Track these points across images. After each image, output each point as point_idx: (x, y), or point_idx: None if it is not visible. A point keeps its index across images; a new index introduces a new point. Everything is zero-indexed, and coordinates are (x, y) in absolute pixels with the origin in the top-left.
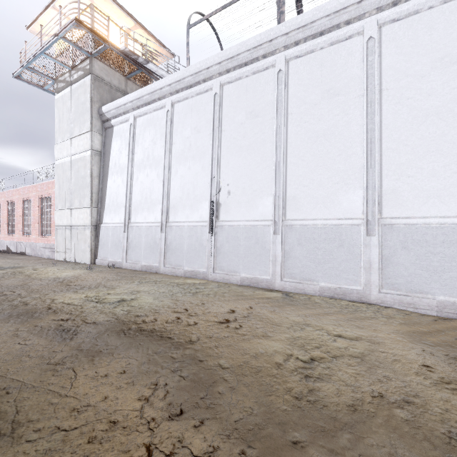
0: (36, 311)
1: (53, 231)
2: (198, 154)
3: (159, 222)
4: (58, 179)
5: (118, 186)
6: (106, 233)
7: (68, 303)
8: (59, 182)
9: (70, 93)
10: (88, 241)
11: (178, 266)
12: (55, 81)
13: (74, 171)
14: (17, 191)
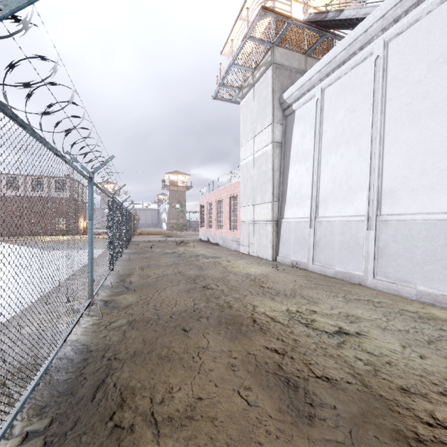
0: (242, 322)
1: (238, 226)
2: (445, 99)
3: (363, 215)
4: (242, 178)
5: (301, 176)
6: (288, 228)
7: (271, 318)
8: (243, 181)
9: (252, 94)
10: (269, 237)
11: (401, 282)
12: (240, 89)
13: (256, 167)
14: (214, 193)
